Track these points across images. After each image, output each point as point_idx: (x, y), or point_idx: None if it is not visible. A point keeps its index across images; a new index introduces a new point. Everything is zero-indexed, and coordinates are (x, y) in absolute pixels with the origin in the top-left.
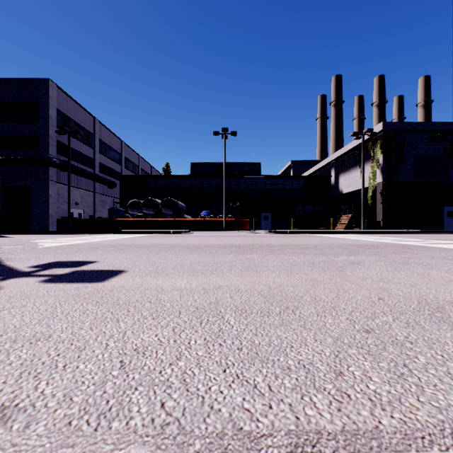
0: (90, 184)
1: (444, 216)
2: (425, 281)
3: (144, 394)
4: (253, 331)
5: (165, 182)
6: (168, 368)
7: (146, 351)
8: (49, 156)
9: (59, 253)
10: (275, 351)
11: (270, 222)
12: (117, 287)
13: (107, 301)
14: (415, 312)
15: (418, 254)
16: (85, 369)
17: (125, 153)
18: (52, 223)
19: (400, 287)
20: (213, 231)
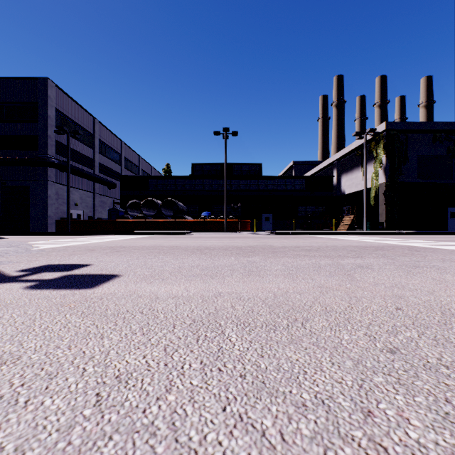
0: (90, 184)
1: (448, 217)
2: (443, 287)
3: (119, 447)
4: (258, 351)
5: (166, 182)
6: (155, 405)
7: (130, 379)
8: (47, 156)
9: (53, 255)
10: (286, 379)
11: (271, 223)
12: (108, 294)
13: (93, 312)
14: (442, 325)
15: (427, 256)
16: (52, 406)
17: (125, 153)
18: (50, 224)
19: (417, 295)
20: (214, 232)
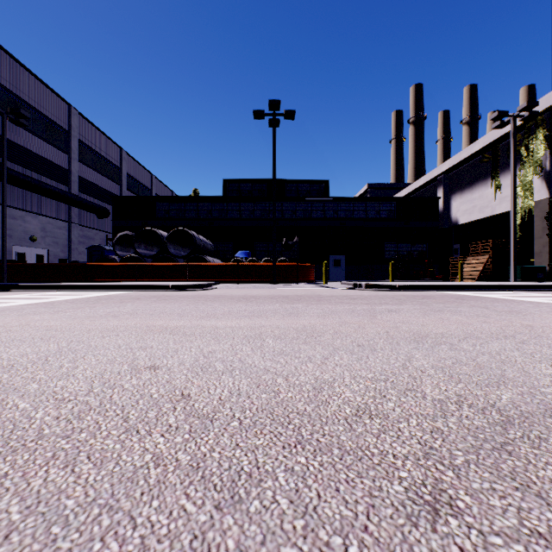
0: (62, 209)
1: None
2: None
3: None
4: None
5: (183, 207)
6: None
7: None
8: None
9: None
10: None
11: (343, 269)
12: None
13: None
14: None
15: None
16: None
17: (128, 168)
18: None
19: None
20: (254, 283)
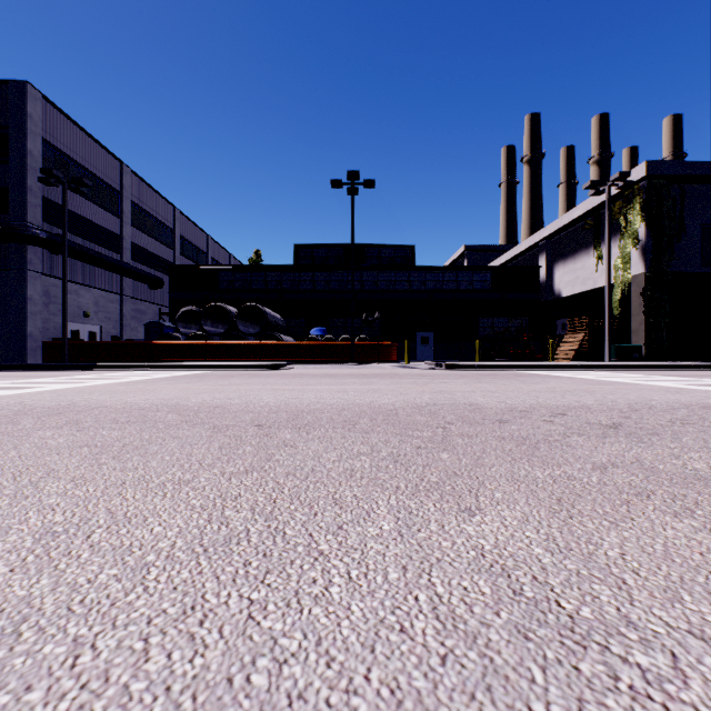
0: (114, 280)
1: None
2: None
3: None
4: None
5: (249, 277)
6: None
7: None
8: (26, 224)
9: None
10: None
11: (431, 348)
12: None
13: None
14: None
15: None
16: None
17: (182, 229)
18: (32, 349)
19: None
20: (331, 363)
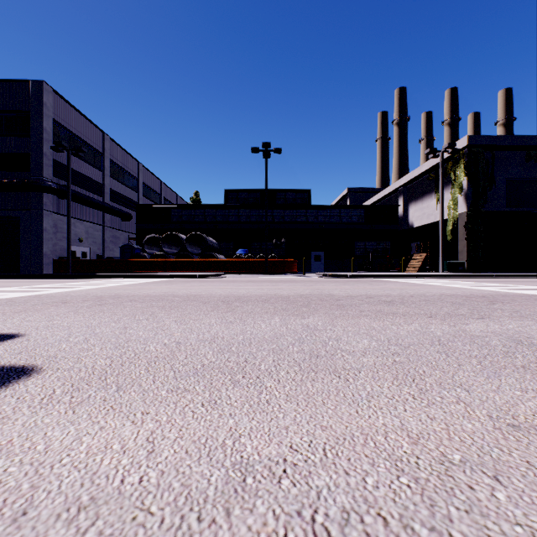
0: (99, 215)
1: None
2: None
3: None
4: None
5: (193, 213)
6: None
7: None
8: (42, 178)
9: None
10: None
11: (322, 263)
12: None
13: None
14: None
15: None
16: None
17: (144, 178)
18: (46, 264)
19: None
20: (251, 274)
